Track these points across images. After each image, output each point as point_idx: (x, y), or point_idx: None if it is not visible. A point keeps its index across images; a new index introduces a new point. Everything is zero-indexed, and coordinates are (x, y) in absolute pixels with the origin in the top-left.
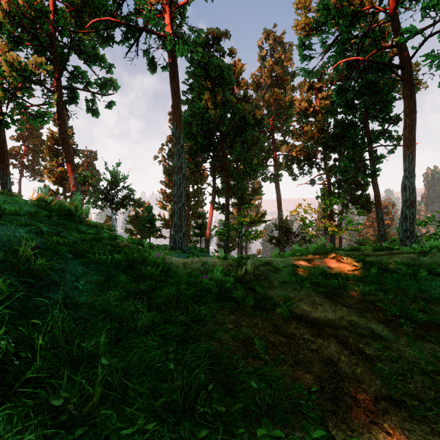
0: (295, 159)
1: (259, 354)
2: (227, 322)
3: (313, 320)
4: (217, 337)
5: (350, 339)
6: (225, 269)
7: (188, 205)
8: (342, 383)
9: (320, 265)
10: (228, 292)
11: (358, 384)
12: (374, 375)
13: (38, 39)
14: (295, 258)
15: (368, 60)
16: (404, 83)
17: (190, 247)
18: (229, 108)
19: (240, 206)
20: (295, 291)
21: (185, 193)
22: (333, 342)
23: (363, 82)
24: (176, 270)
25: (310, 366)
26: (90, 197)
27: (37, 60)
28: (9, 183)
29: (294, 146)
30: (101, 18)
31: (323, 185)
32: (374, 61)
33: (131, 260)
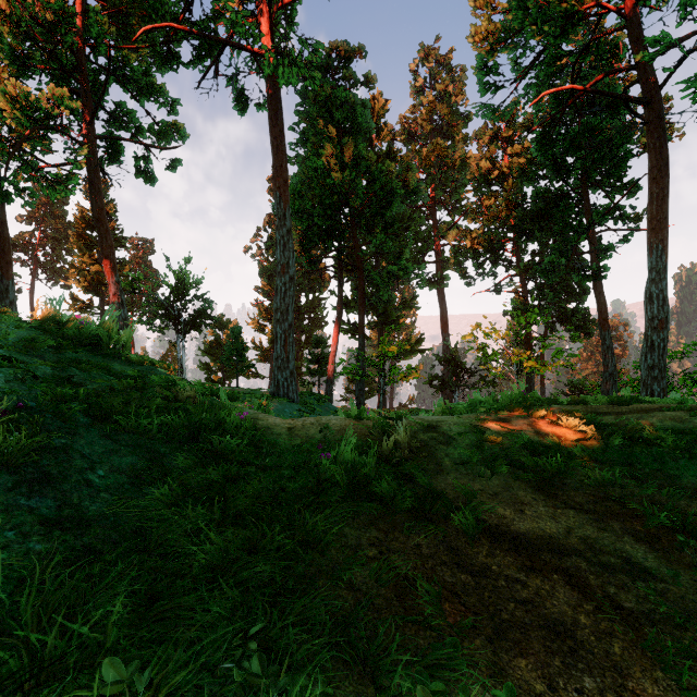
0: (470, 251)
1: (428, 620)
2: (364, 543)
3: (520, 537)
4: (347, 579)
5: (591, 578)
6: (360, 437)
7: (298, 325)
8: (589, 678)
9: (521, 430)
10: (366, 483)
11: (621, 681)
12: (647, 659)
13: (59, 59)
14: (478, 418)
15: (592, 91)
16: (650, 128)
17: (301, 393)
18: (364, 169)
19: (382, 327)
20: (482, 479)
21: (295, 306)
22: (560, 584)
23: (580, 128)
24: (275, 442)
25: (524, 640)
26: (142, 313)
27: (55, 91)
28: (13, 291)
29: (468, 231)
30: (158, 25)
31: (515, 294)
32: (600, 92)
33: (197, 424)
